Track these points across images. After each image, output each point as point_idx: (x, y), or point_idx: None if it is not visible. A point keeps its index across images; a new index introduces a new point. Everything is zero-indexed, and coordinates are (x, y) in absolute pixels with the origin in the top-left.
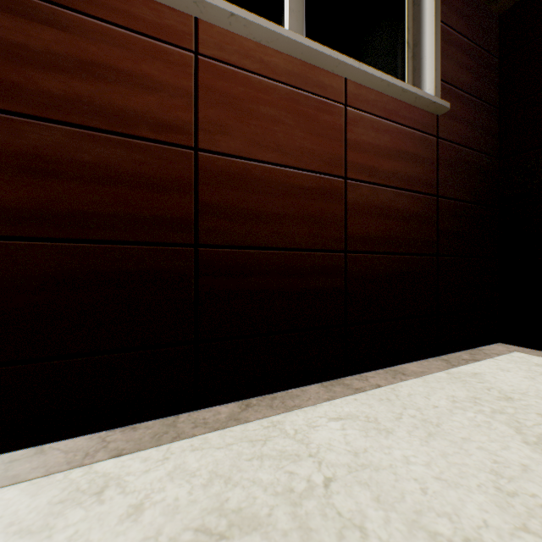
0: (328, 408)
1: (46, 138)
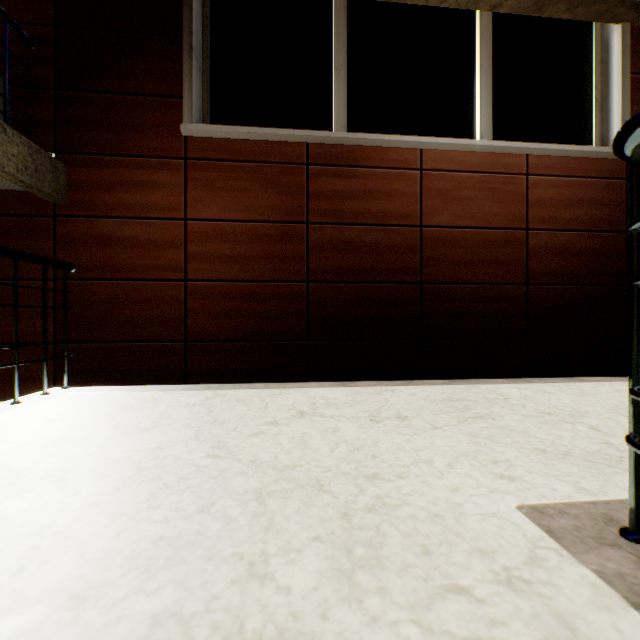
0: (509, 385)
1: (351, 233)
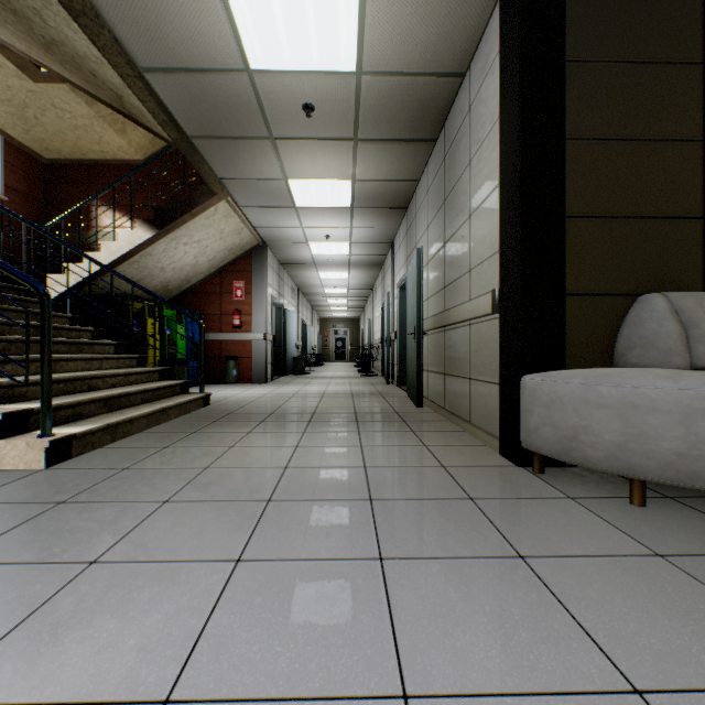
0: None
1: None
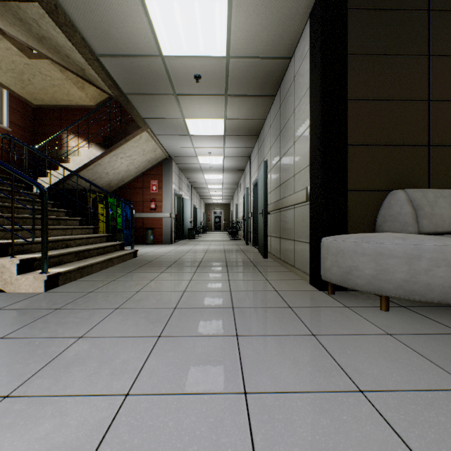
0: None
1: None
